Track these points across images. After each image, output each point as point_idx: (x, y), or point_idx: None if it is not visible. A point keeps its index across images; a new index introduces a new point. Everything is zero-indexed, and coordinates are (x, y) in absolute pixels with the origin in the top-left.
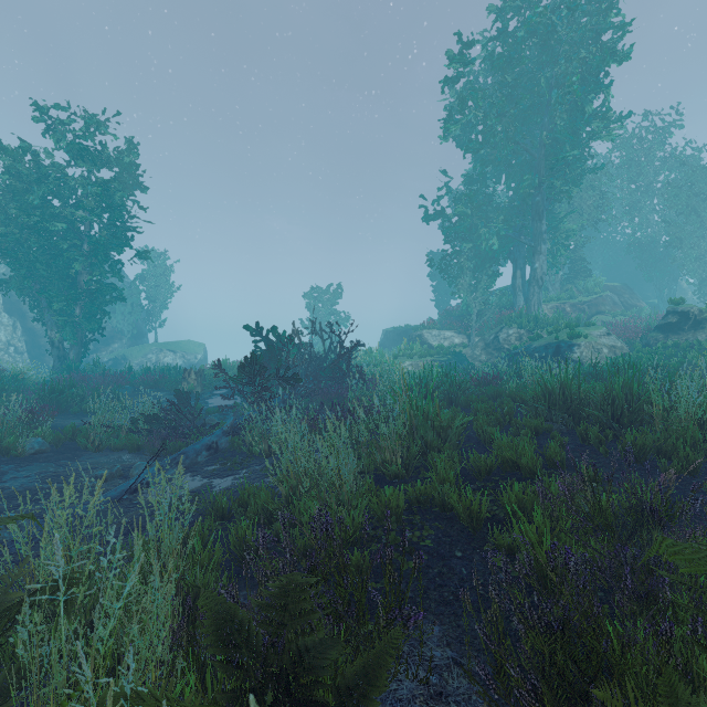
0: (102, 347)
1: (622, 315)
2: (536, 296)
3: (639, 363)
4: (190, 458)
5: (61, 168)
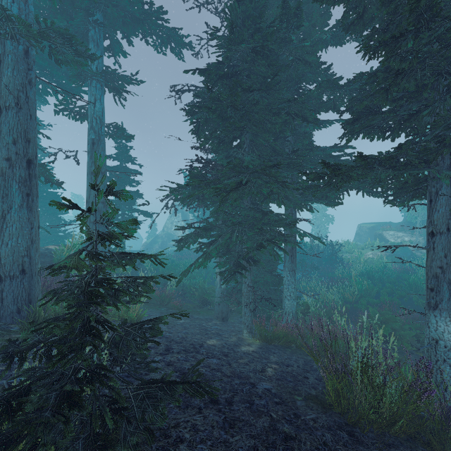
0: None
1: None
2: None
3: None
4: None
5: None
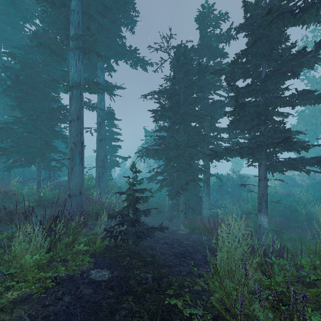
0: None
1: None
2: None
3: None
4: None
5: None
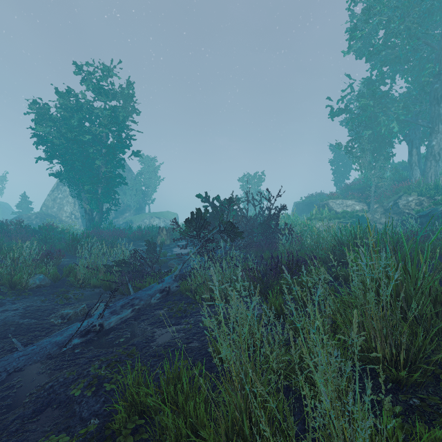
0: (119, 215)
1: None
2: (433, 169)
3: None
4: (143, 301)
5: (89, 101)
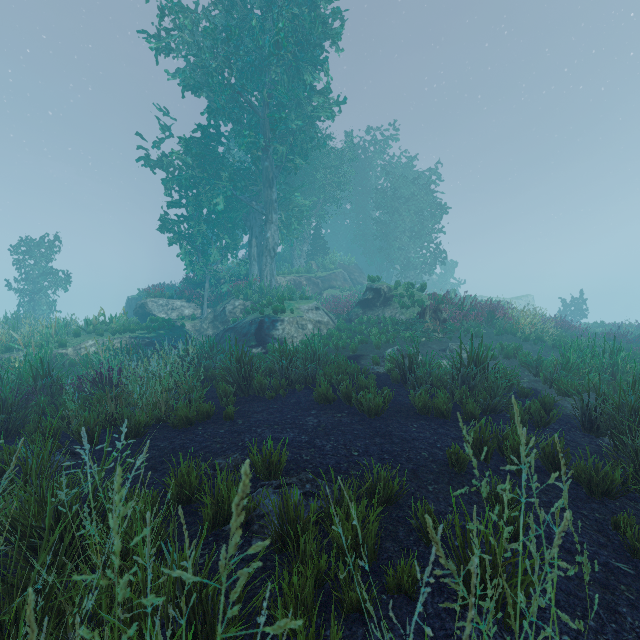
0: None
1: (349, 290)
2: (269, 267)
3: (328, 343)
4: None
5: None
